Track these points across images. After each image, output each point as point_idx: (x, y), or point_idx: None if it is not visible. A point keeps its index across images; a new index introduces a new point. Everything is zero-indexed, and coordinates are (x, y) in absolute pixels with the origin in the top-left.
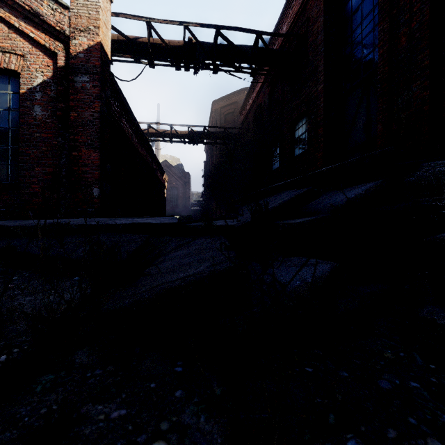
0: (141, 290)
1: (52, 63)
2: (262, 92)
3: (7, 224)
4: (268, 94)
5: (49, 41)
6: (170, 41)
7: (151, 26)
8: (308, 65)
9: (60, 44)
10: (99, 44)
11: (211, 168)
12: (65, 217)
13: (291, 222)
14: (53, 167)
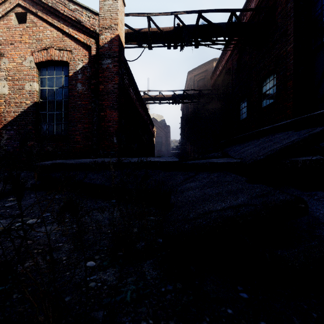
0: (190, 216)
1: (88, 53)
2: (231, 59)
3: (67, 162)
4: (236, 60)
5: (86, 39)
6: (164, 28)
7: (150, 19)
8: (276, 30)
9: (93, 40)
10: (117, 36)
11: (187, 121)
12: (96, 158)
13: (313, 158)
14: (89, 124)
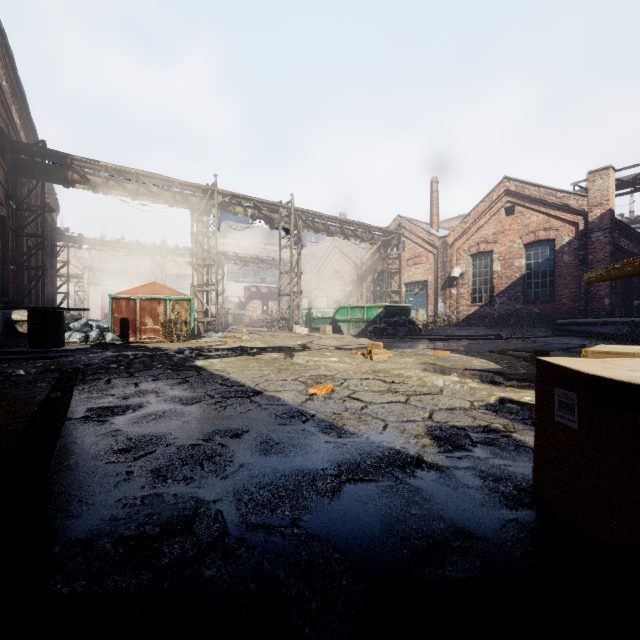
0: None
1: (574, 229)
2: None
3: (576, 321)
4: None
5: (573, 217)
6: None
7: None
8: None
9: (580, 217)
10: (608, 210)
11: None
12: (584, 317)
13: None
14: (575, 289)
